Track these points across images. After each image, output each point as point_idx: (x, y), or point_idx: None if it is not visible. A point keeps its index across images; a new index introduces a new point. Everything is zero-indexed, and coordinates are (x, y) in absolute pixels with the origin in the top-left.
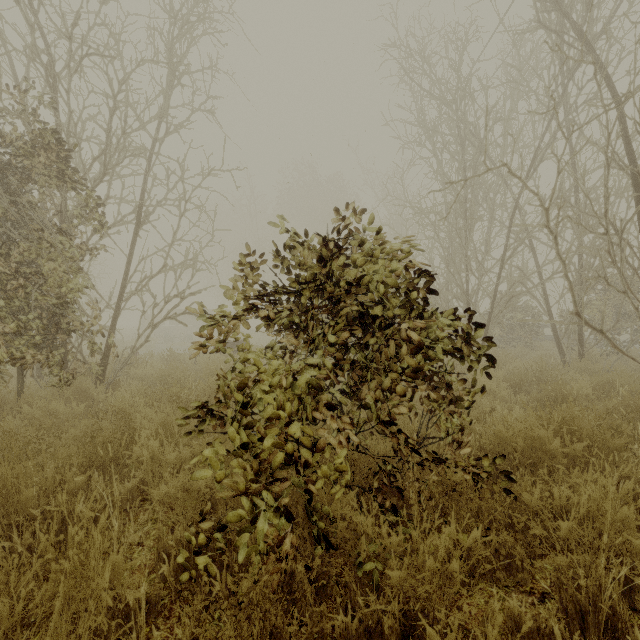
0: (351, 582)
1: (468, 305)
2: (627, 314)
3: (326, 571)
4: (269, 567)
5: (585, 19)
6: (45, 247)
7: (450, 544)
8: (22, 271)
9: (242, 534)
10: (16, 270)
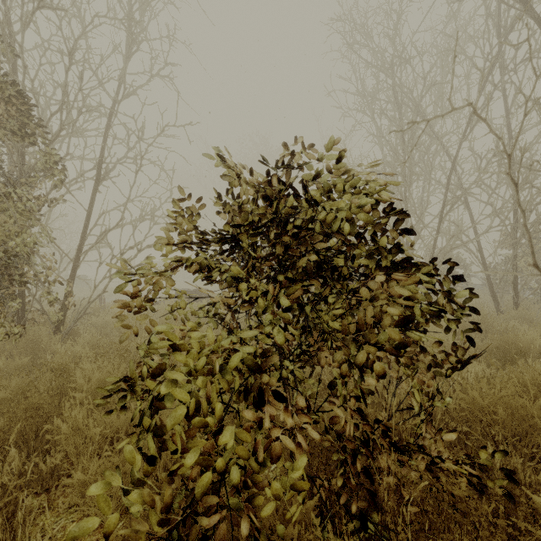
0: None
1: None
2: None
3: None
4: None
5: None
6: None
7: None
8: None
9: None
10: None
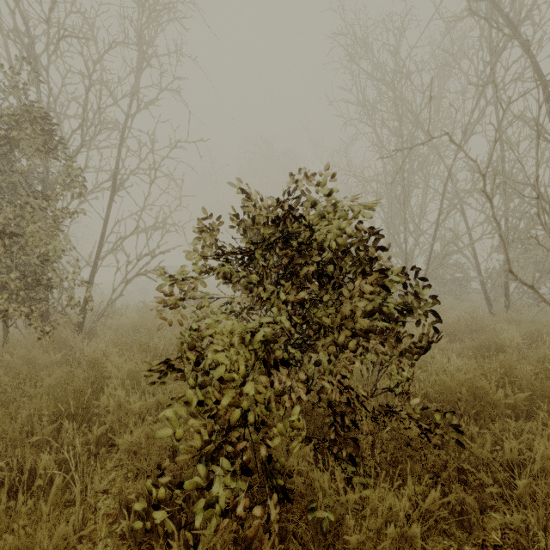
0: (308, 541)
1: (406, 262)
2: (546, 270)
3: (283, 526)
4: (225, 538)
5: (512, 7)
6: (27, 210)
7: (408, 505)
8: (6, 232)
9: (197, 502)
10: (0, 231)
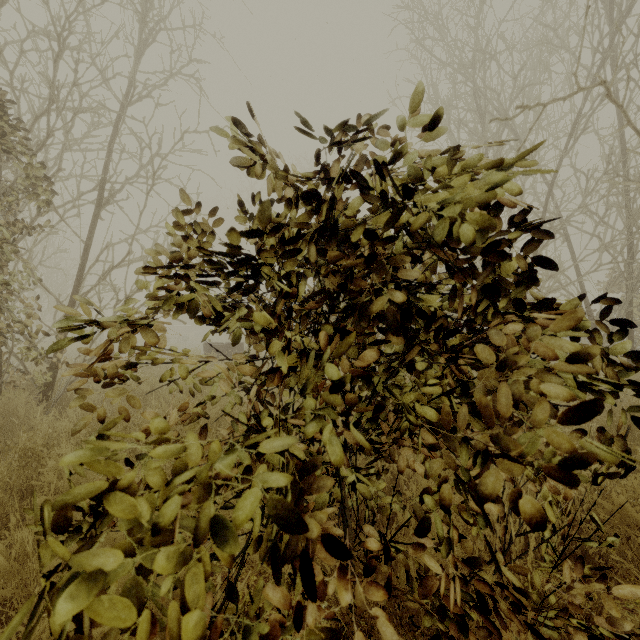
0: None
1: None
2: None
3: None
4: None
5: None
6: None
7: None
8: None
9: None
10: None
